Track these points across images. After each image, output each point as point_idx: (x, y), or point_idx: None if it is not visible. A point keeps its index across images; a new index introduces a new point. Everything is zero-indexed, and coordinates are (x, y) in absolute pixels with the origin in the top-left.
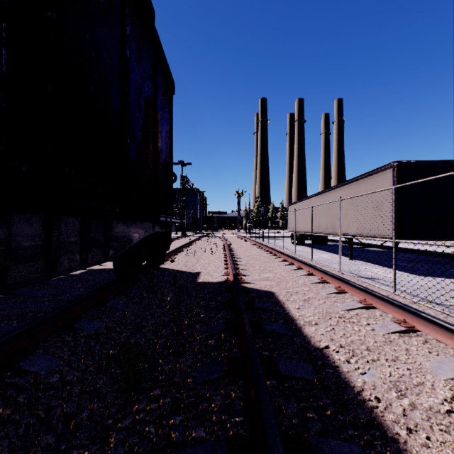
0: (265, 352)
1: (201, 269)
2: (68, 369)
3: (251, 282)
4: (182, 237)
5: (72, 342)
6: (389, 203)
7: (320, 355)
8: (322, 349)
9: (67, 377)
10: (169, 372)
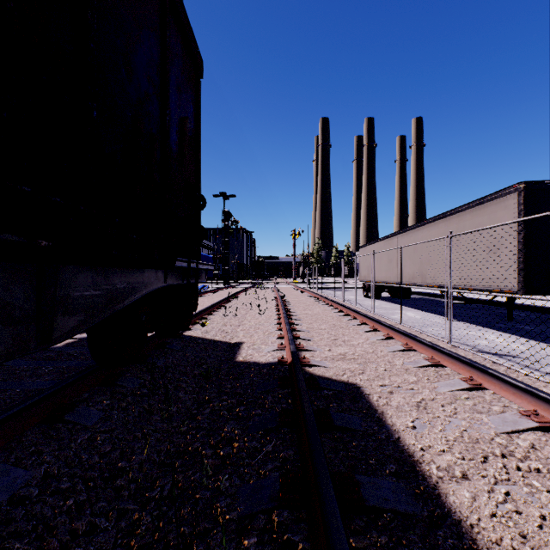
0: None
1: (243, 337)
2: None
3: (320, 365)
4: (224, 289)
5: None
6: (511, 242)
7: None
8: None
9: None
10: None
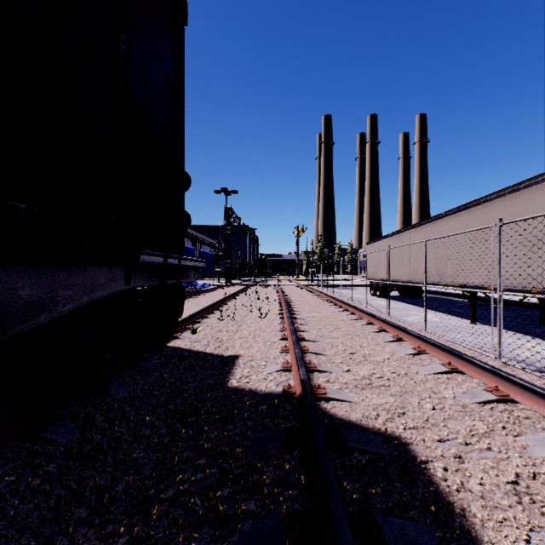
0: None
1: (240, 347)
2: None
3: (341, 398)
4: (225, 287)
5: None
6: None
7: None
8: None
9: None
10: None
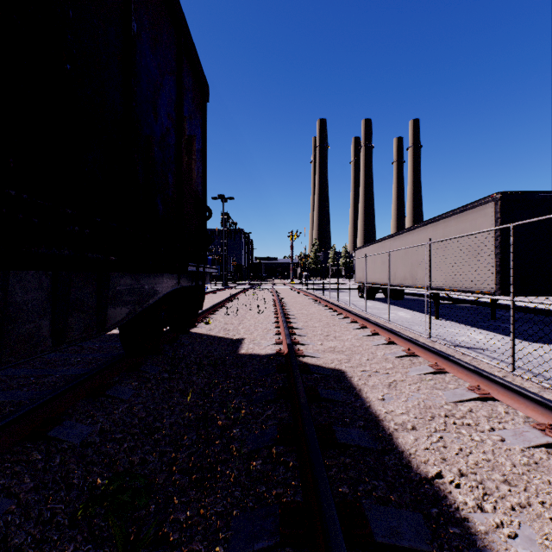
0: (343, 489)
1: (244, 334)
2: (19, 522)
3: (312, 355)
4: (222, 290)
5: (40, 465)
6: (489, 247)
7: (431, 492)
8: (432, 479)
9: (13, 540)
10: (187, 526)
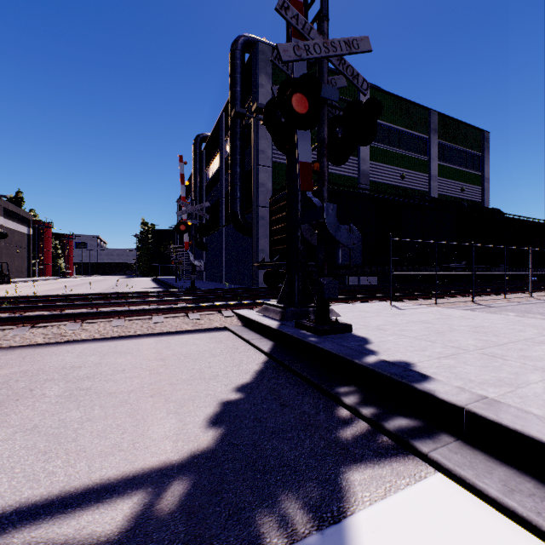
0: None
1: None
2: None
3: None
4: None
5: None
6: None
7: None
8: None
9: None
10: None
